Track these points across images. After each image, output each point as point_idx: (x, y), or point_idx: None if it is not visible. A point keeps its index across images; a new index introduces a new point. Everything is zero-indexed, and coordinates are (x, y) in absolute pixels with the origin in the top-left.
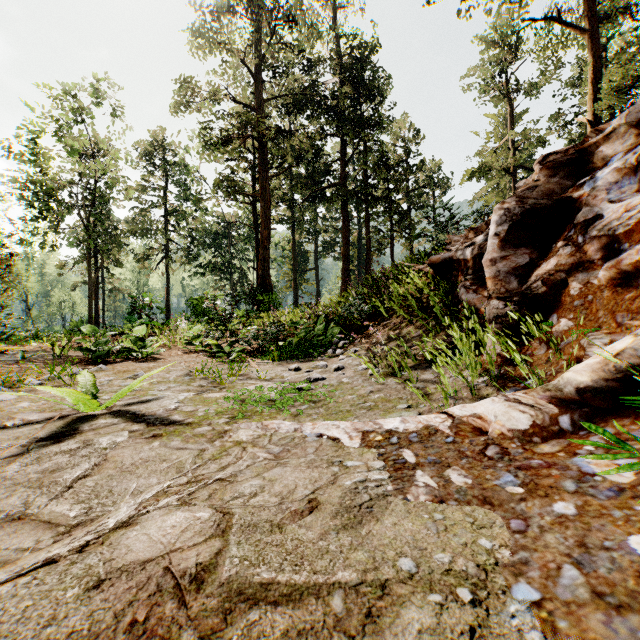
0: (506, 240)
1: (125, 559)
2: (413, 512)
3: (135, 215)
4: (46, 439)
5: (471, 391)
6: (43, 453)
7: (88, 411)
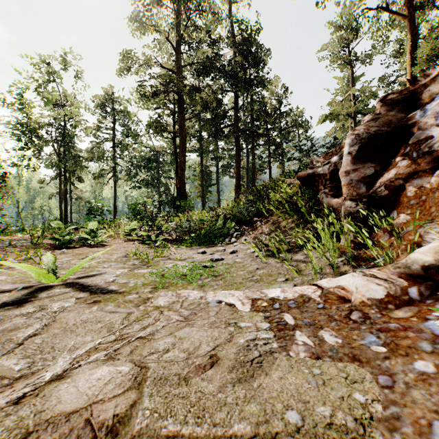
0: (357, 157)
1: (54, 410)
2: (295, 367)
3: (92, 147)
4: (12, 304)
5: (333, 268)
6: (7, 315)
7: (48, 283)
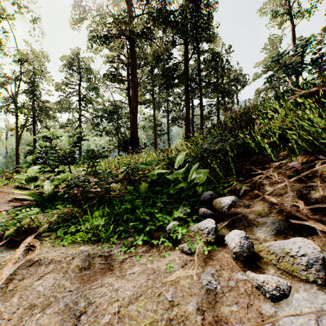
0: None
1: None
2: None
3: (60, 100)
4: None
5: None
6: None
7: None
